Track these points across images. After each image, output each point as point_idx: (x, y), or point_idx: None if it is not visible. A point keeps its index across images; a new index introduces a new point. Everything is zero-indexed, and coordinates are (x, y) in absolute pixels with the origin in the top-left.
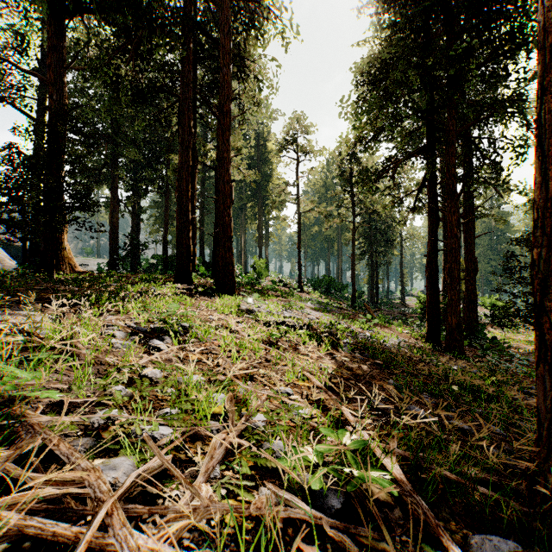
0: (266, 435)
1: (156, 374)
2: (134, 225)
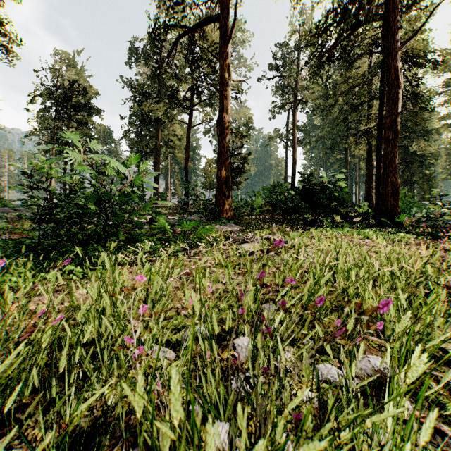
0: None
1: None
2: None
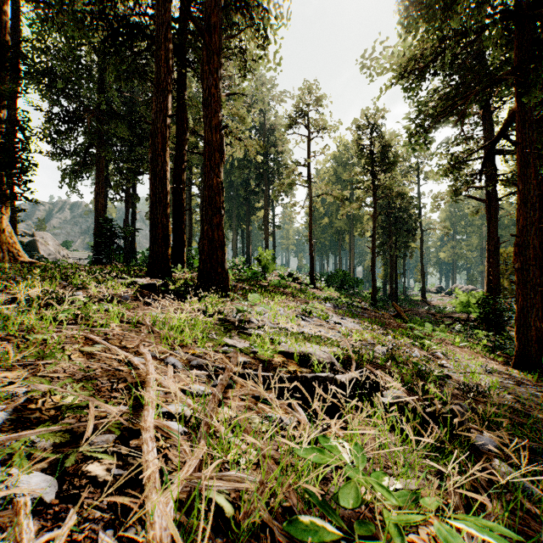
0: None
1: None
2: (127, 214)
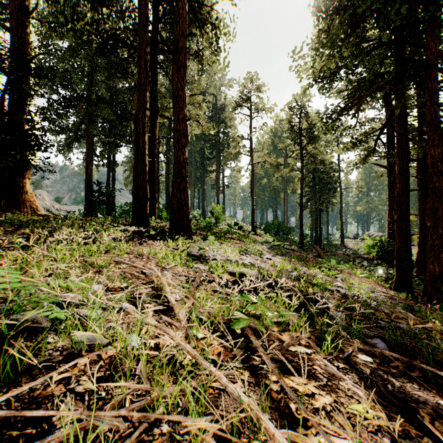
0: None
1: None
2: (109, 176)
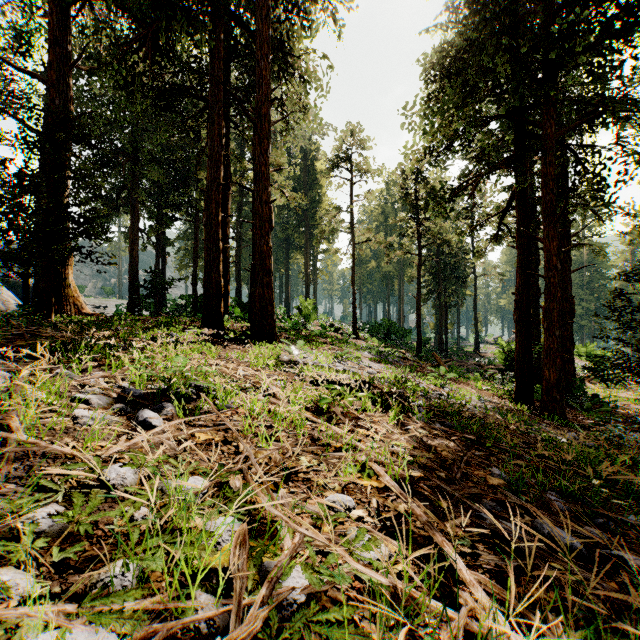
0: (306, 637)
1: (124, 478)
2: (158, 260)
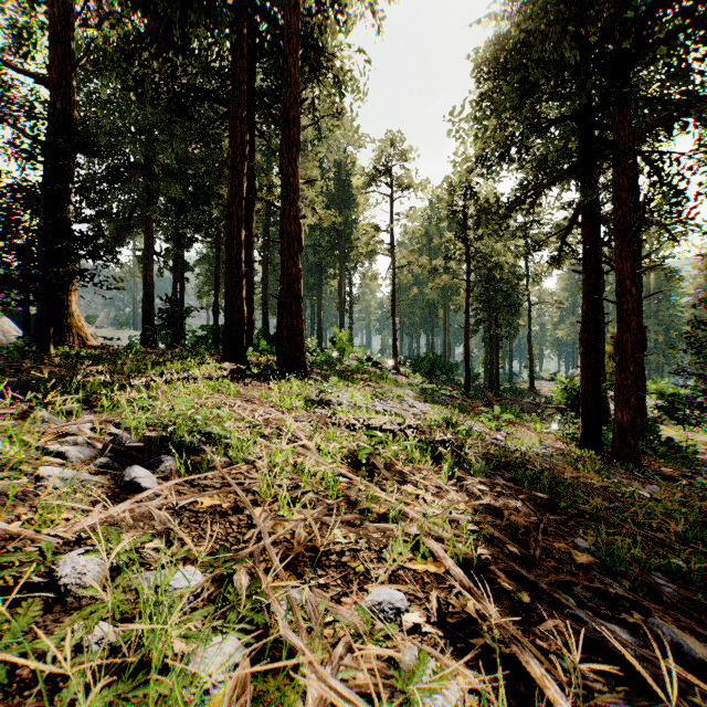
0: None
1: (83, 574)
2: (176, 286)
